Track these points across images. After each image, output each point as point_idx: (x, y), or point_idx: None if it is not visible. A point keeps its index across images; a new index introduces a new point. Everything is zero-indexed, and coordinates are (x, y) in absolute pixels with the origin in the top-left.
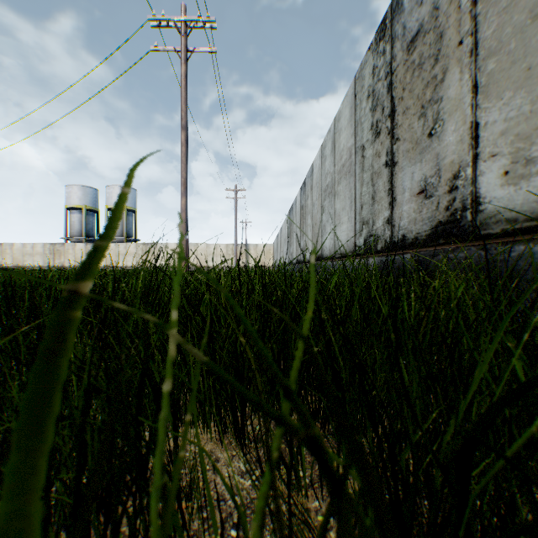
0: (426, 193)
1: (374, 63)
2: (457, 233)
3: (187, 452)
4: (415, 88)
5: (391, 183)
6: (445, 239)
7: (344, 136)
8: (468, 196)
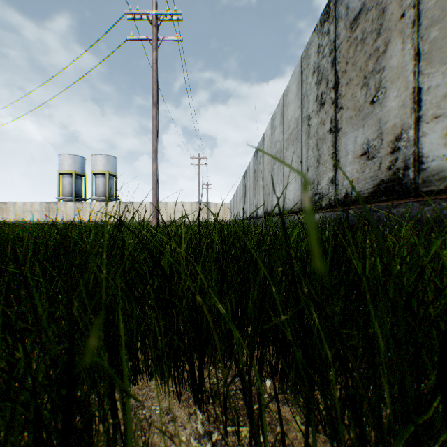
0: (368, 155)
1: (319, 42)
2: (399, 190)
3: (144, 409)
4: (358, 61)
5: (335, 147)
6: (387, 196)
7: (291, 108)
8: (410, 156)
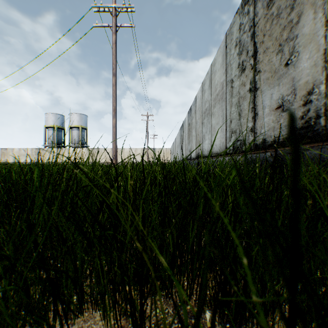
0: (283, 108)
1: (240, 22)
2: (311, 135)
3: None
4: (274, 33)
5: (253, 103)
6: (300, 141)
7: (218, 75)
8: (322, 106)
